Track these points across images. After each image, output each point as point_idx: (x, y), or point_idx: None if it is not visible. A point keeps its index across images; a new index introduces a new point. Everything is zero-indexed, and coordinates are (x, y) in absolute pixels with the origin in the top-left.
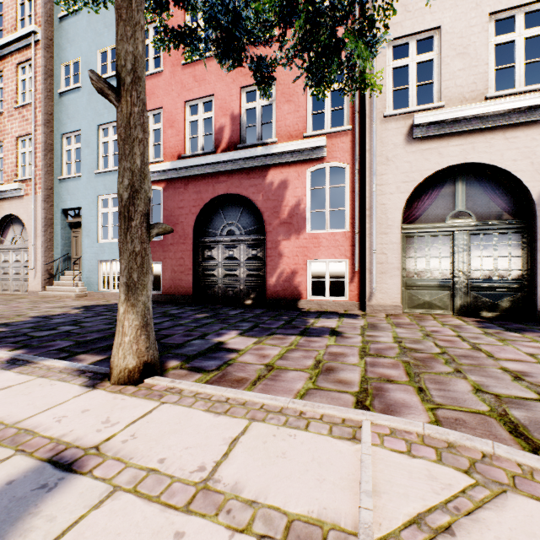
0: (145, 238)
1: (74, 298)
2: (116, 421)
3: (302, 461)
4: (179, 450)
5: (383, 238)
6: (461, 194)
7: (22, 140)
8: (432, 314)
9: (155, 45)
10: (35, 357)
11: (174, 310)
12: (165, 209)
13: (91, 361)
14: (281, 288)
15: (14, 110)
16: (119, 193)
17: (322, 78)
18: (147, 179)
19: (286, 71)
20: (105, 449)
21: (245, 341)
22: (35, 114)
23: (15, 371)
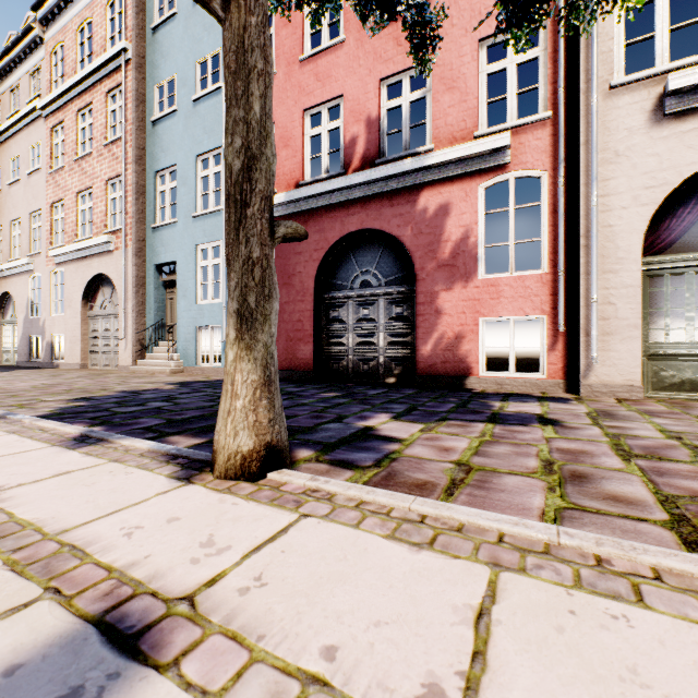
0: (267, 238)
1: (169, 374)
2: (226, 544)
3: None
4: (362, 629)
5: (609, 279)
6: None
7: (112, 184)
8: None
9: None
10: (111, 434)
11: (291, 387)
12: (278, 257)
13: (186, 445)
14: (439, 361)
15: (104, 149)
16: (226, 164)
17: (530, 7)
18: (269, 140)
19: (447, 45)
20: (207, 605)
21: (406, 427)
22: (126, 150)
23: (81, 451)
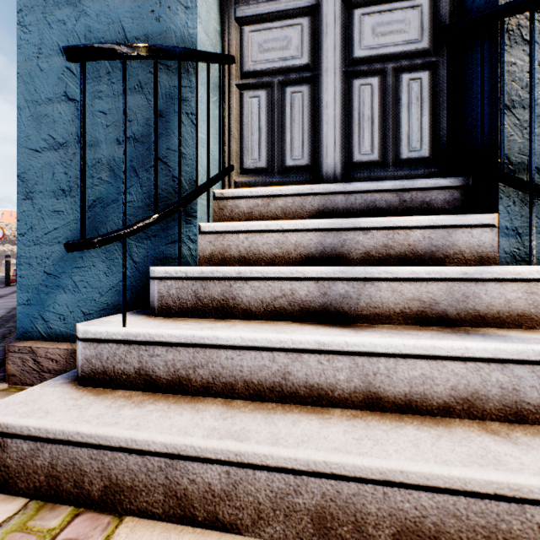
0: None
1: None
2: None
3: None
4: None
5: None
6: None
7: None
8: None
9: None
10: None
11: None
12: None
13: None
14: None
15: None
16: None
17: None
18: None
19: None
20: None
21: None
22: None
23: None
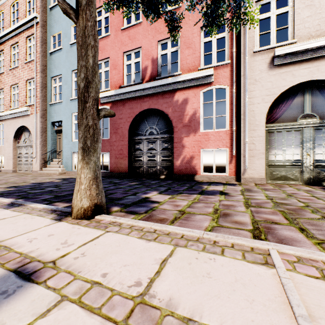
0: (96, 116)
1: (58, 174)
2: (72, 243)
3: (227, 282)
4: (118, 267)
5: (252, 133)
6: (308, 102)
7: (29, 82)
8: (287, 184)
9: (105, 21)
10: (26, 202)
11: (116, 180)
12: (111, 120)
13: (62, 206)
14: (183, 168)
15: (25, 65)
16: (77, 84)
17: (215, 19)
18: (97, 74)
19: (187, 28)
20: (60, 263)
21: (163, 197)
22: (36, 66)
23: (11, 210)
